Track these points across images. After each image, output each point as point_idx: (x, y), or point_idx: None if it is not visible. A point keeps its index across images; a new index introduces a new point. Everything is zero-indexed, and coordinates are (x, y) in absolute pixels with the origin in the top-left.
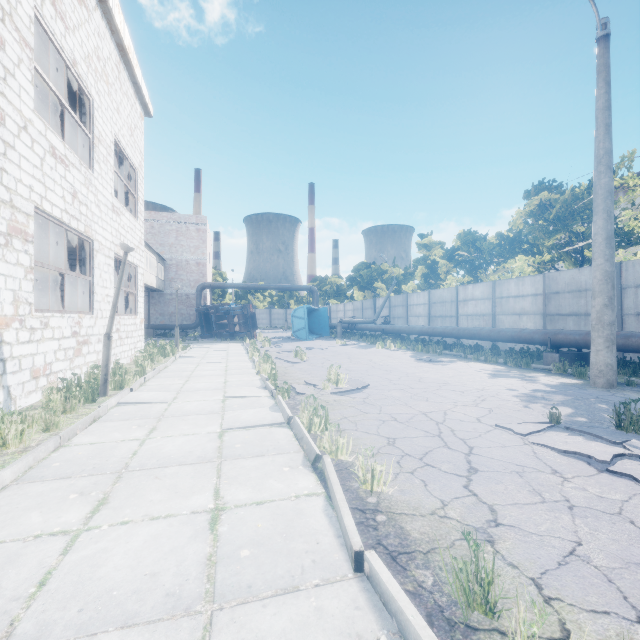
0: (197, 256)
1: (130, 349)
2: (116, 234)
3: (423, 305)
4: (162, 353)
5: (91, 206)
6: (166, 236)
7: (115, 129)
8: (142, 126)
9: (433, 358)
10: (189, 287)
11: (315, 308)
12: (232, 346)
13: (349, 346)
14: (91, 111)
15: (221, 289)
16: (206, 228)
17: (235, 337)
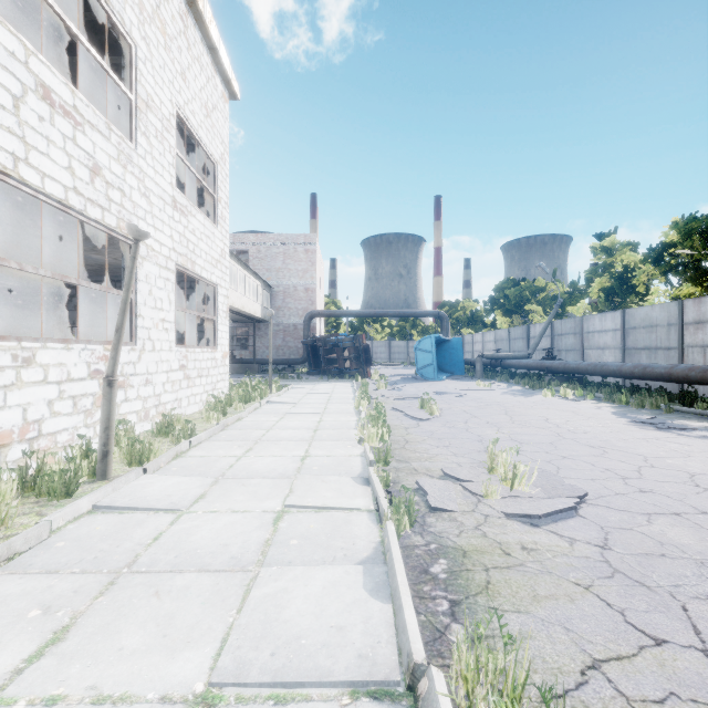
0: (305, 281)
1: (205, 391)
2: (180, 240)
3: (612, 332)
4: (245, 397)
5: (131, 193)
6: (273, 260)
7: (178, 100)
8: (225, 110)
9: (665, 420)
10: (297, 316)
11: (445, 338)
12: (339, 387)
13: (497, 391)
14: (133, 61)
15: (335, 319)
16: (315, 248)
17: (344, 375)
